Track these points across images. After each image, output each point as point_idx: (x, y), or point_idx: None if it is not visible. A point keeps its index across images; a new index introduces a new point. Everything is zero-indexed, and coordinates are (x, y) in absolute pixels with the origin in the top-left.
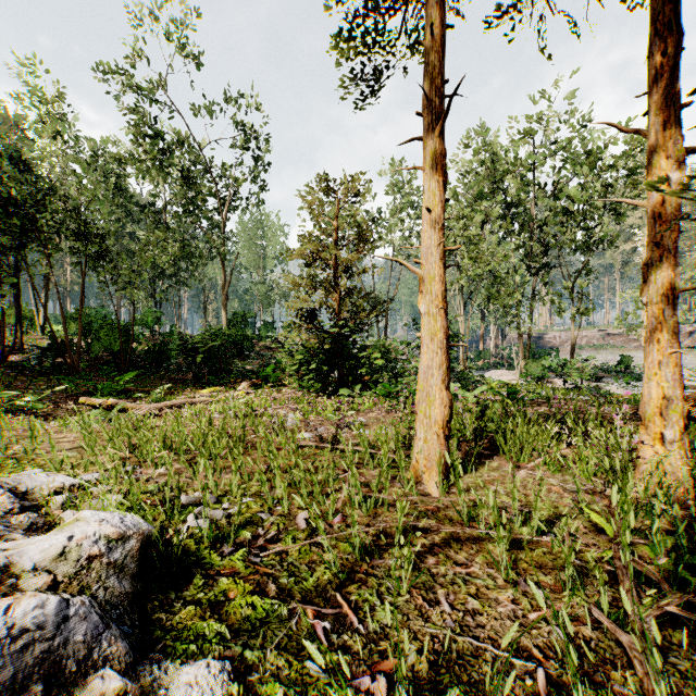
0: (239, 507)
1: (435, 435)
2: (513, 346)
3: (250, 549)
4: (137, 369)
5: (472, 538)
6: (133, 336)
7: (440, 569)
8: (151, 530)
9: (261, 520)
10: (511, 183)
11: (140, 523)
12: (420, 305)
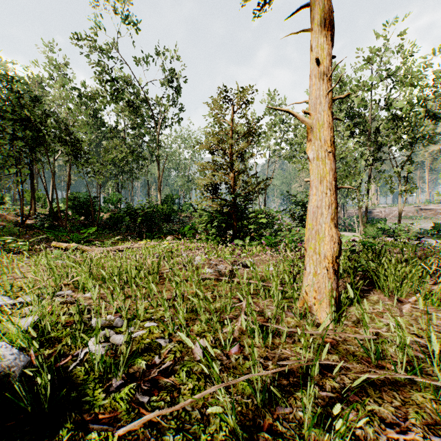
0: (128, 337)
1: (325, 269)
2: (355, 215)
3: (139, 385)
4: (103, 229)
5: (388, 382)
6: (100, 207)
7: (367, 430)
8: (16, 365)
9: (159, 347)
10: (355, 99)
11: (3, 357)
12: (308, 152)
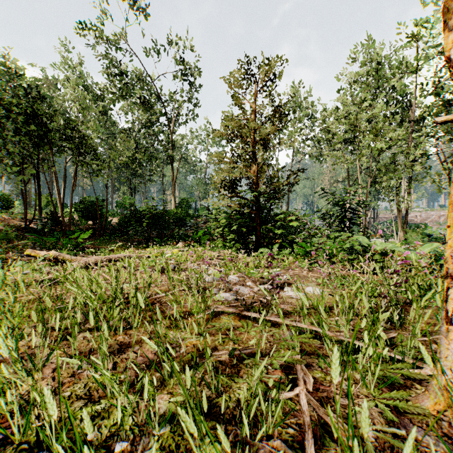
0: None
1: None
2: (393, 219)
3: None
4: (111, 234)
5: None
6: (106, 210)
7: None
8: None
9: None
10: (396, 84)
11: None
12: (452, 50)
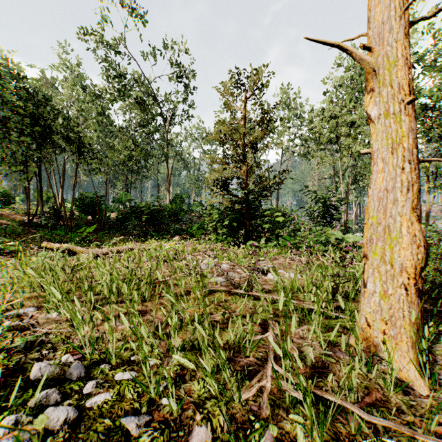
0: None
1: (401, 288)
2: None
3: None
4: (110, 229)
5: None
6: (106, 206)
7: None
8: None
9: (124, 439)
10: None
11: None
12: (369, 107)
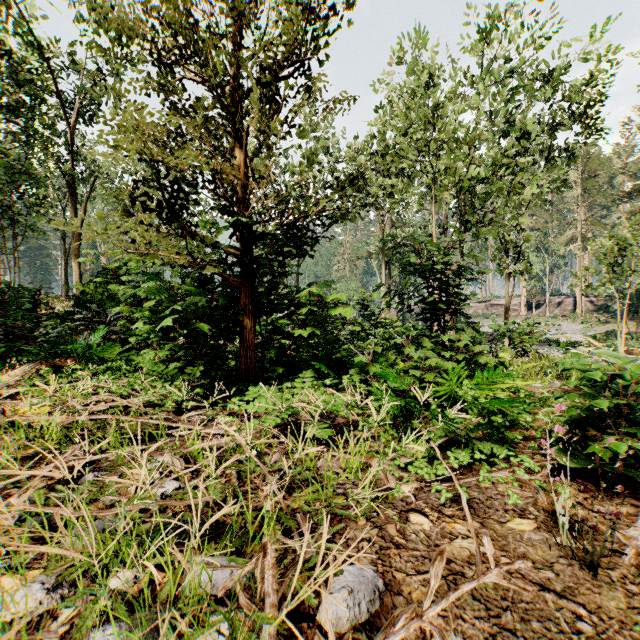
0: None
1: None
2: None
3: None
4: None
5: None
6: None
7: None
8: None
9: None
10: None
11: None
12: None
